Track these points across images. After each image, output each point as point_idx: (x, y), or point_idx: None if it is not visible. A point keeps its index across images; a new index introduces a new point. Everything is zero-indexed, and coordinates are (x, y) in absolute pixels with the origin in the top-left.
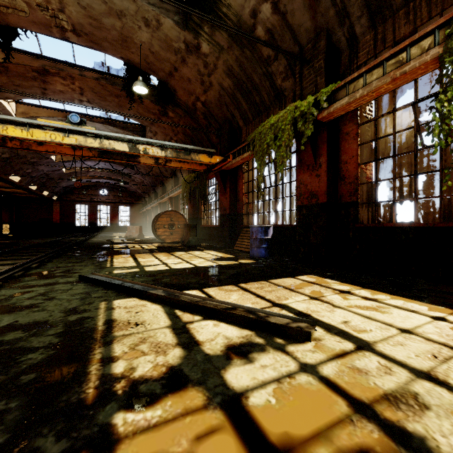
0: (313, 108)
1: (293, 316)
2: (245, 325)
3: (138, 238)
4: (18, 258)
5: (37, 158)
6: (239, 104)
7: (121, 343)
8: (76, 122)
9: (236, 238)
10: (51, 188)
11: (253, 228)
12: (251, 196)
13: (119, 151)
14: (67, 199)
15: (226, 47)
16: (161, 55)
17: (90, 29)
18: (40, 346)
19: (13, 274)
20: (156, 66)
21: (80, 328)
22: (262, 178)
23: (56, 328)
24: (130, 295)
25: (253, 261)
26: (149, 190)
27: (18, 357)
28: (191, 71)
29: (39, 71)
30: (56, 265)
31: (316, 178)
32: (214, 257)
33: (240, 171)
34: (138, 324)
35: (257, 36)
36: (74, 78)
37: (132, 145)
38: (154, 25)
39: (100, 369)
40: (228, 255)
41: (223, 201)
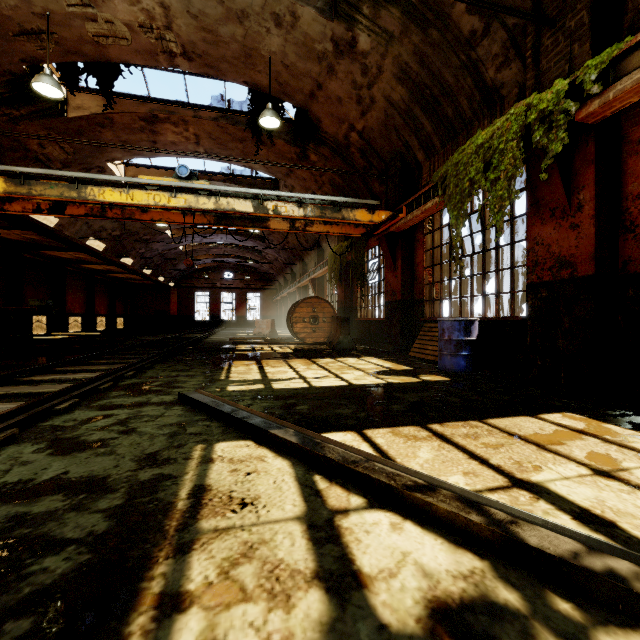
0: (568, 100)
1: (584, 534)
2: (461, 535)
3: (269, 337)
4: (117, 362)
5: (150, 234)
6: (418, 125)
7: (206, 553)
8: (184, 175)
9: (413, 338)
10: (167, 272)
11: (445, 322)
12: (437, 271)
13: (240, 212)
14: (186, 285)
15: (397, 32)
16: (298, 68)
17: (204, 47)
18: (74, 537)
19: (98, 387)
20: (292, 87)
21: (149, 499)
22: (461, 239)
23: (113, 496)
24: (243, 434)
25: (446, 379)
26: (285, 269)
27: (29, 562)
28: (342, 85)
29: (147, 119)
30: (157, 374)
31: (571, 232)
32: (378, 370)
33: (418, 233)
34: (245, 504)
35: (452, 1)
36: (188, 122)
37: (258, 203)
38: (288, 21)
39: (149, 630)
40: (400, 365)
41: (391, 281)
